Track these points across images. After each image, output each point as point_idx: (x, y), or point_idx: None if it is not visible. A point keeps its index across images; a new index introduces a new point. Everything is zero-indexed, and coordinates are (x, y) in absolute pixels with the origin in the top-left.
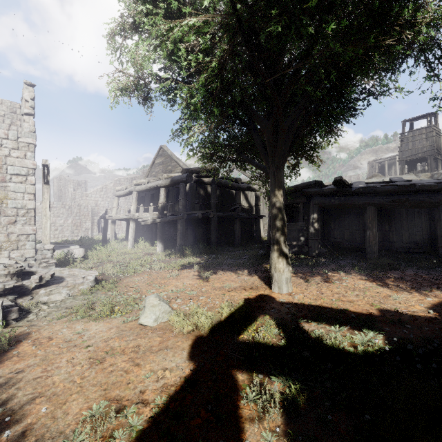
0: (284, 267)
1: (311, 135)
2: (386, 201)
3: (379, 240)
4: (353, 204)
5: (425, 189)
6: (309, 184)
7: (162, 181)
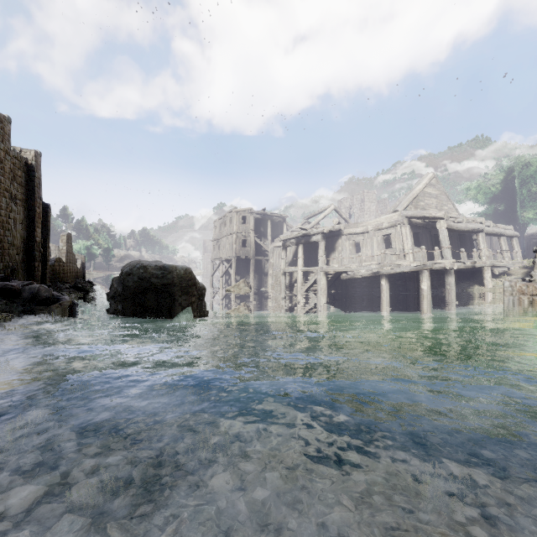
0: None
1: None
2: None
3: None
4: None
5: None
6: (530, 234)
7: None
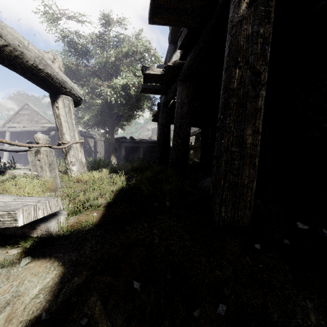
0: (115, 160)
1: (122, 120)
2: (145, 145)
3: (145, 160)
4: (136, 146)
5: (155, 142)
6: (121, 138)
7: (39, 128)
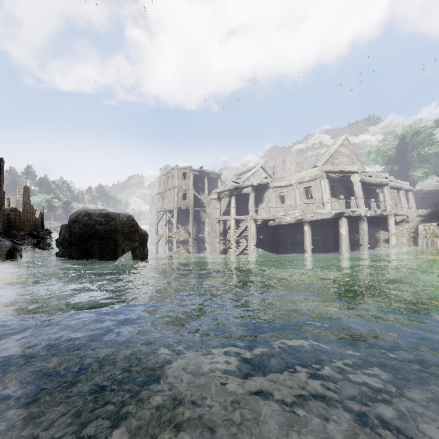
0: None
1: None
2: None
3: None
4: (434, 196)
5: None
6: (417, 190)
7: None
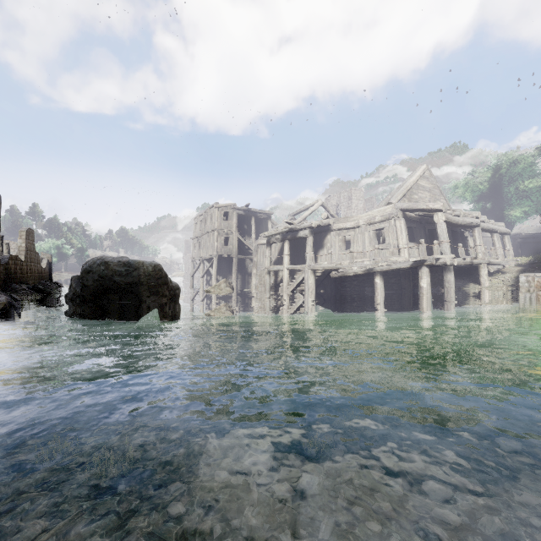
0: None
1: None
2: None
3: None
4: (535, 241)
5: None
6: (514, 234)
7: None
